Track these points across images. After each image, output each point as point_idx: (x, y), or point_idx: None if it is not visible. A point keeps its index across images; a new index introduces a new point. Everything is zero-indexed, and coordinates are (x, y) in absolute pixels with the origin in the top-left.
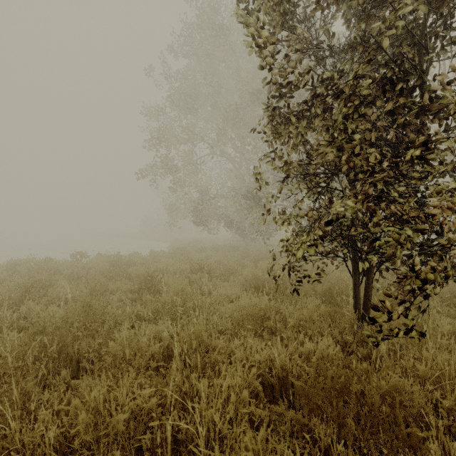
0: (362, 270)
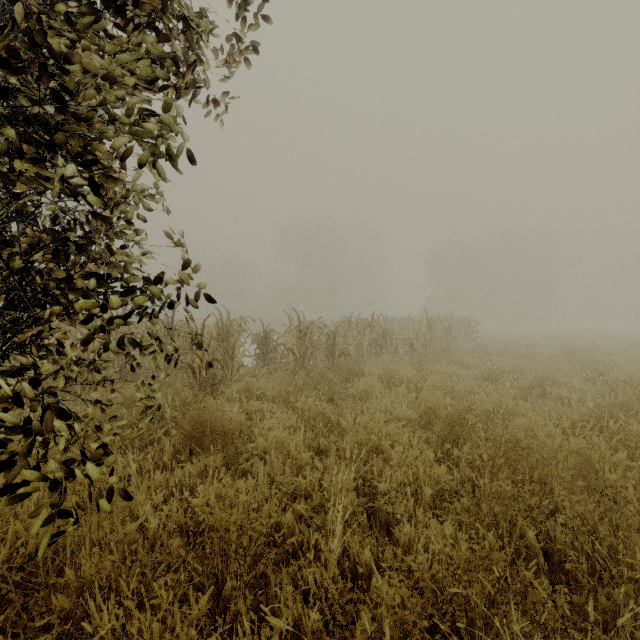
0: None
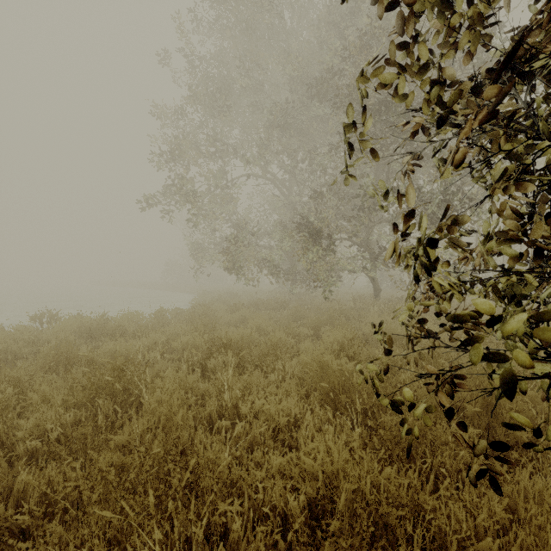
0: None
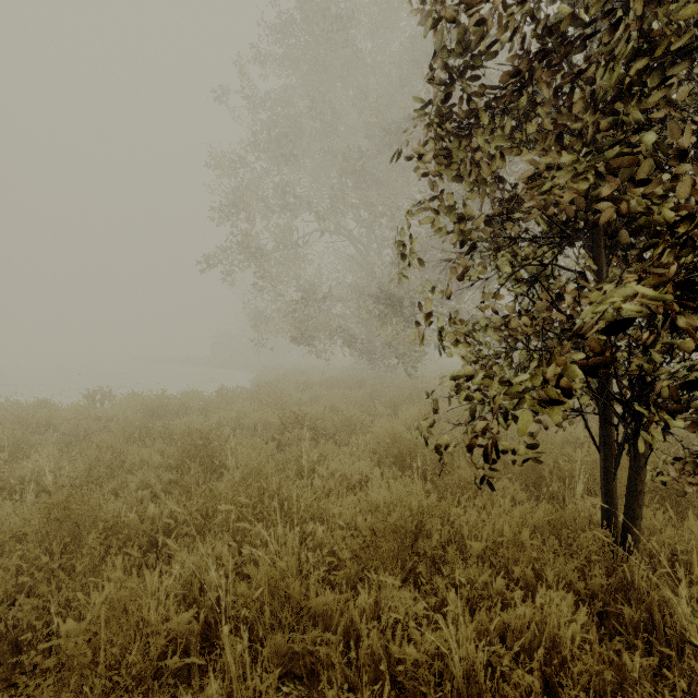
0: (623, 439)
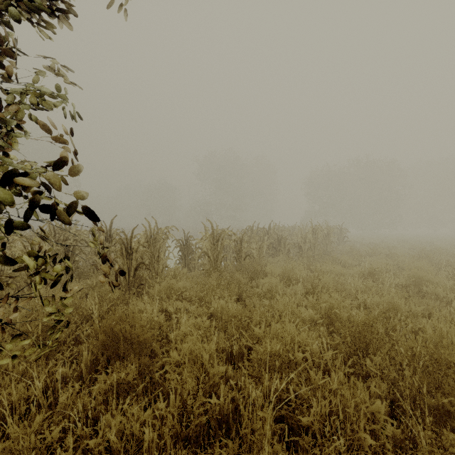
0: None
